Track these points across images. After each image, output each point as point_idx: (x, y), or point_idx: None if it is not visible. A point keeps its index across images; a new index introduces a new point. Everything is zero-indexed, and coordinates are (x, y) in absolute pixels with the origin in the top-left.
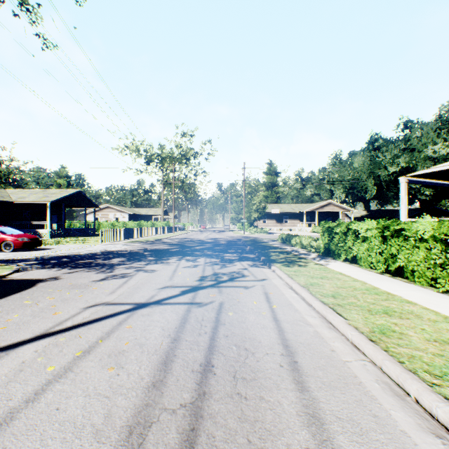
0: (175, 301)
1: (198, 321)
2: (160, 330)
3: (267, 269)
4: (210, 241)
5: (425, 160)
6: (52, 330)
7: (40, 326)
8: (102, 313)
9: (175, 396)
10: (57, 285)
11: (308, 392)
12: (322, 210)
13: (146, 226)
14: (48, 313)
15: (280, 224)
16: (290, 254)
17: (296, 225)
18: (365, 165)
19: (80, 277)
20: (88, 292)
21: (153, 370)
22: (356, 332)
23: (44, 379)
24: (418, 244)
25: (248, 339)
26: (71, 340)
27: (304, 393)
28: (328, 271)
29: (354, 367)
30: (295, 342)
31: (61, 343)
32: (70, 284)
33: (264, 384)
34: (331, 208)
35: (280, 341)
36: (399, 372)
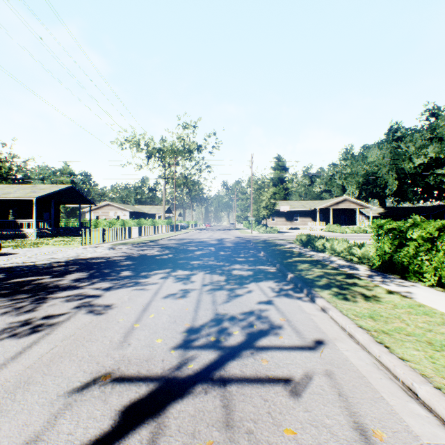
0: None
1: None
2: None
3: (308, 302)
4: (214, 243)
5: None
6: None
7: None
8: None
9: None
10: None
11: None
12: (337, 207)
13: (146, 224)
14: None
15: (290, 222)
16: (326, 267)
17: (307, 223)
18: (387, 157)
19: None
20: None
21: None
22: None
23: None
24: None
25: None
26: None
27: None
28: (437, 316)
29: None
30: None
31: None
32: None
33: None
34: (347, 205)
35: None
36: None
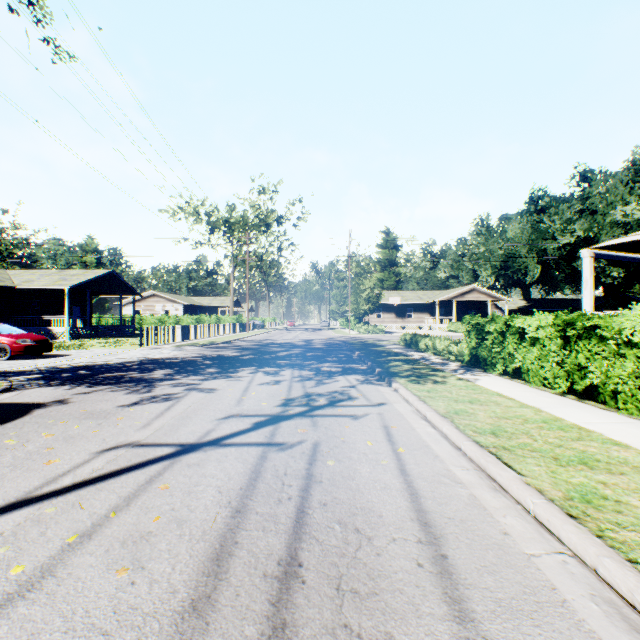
0: (243, 440)
1: (279, 477)
2: (214, 494)
3: (386, 386)
4: (301, 344)
5: (612, 226)
6: (38, 492)
7: (19, 485)
8: (124, 461)
9: (229, 631)
10: (62, 414)
11: (473, 623)
12: (462, 299)
13: (208, 322)
14: (37, 461)
15: (402, 319)
16: (418, 364)
17: (424, 321)
18: (525, 235)
19: (100, 400)
20: (109, 425)
21: (196, 573)
22: (541, 500)
23: (0, 592)
24: (623, 350)
25: (359, 510)
26: (65, 512)
27: (465, 626)
28: (479, 390)
29: (548, 569)
30: (439, 517)
31: (46, 518)
32: (83, 411)
33: (392, 604)
34: (475, 297)
35: (414, 514)
36: (634, 582)
